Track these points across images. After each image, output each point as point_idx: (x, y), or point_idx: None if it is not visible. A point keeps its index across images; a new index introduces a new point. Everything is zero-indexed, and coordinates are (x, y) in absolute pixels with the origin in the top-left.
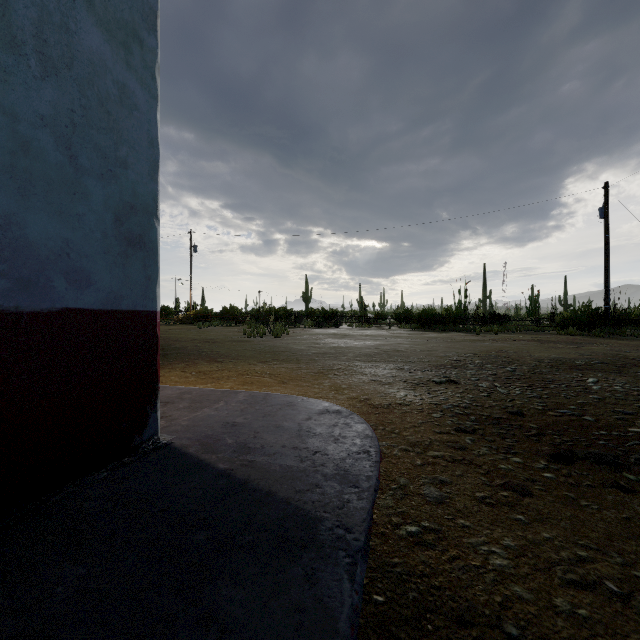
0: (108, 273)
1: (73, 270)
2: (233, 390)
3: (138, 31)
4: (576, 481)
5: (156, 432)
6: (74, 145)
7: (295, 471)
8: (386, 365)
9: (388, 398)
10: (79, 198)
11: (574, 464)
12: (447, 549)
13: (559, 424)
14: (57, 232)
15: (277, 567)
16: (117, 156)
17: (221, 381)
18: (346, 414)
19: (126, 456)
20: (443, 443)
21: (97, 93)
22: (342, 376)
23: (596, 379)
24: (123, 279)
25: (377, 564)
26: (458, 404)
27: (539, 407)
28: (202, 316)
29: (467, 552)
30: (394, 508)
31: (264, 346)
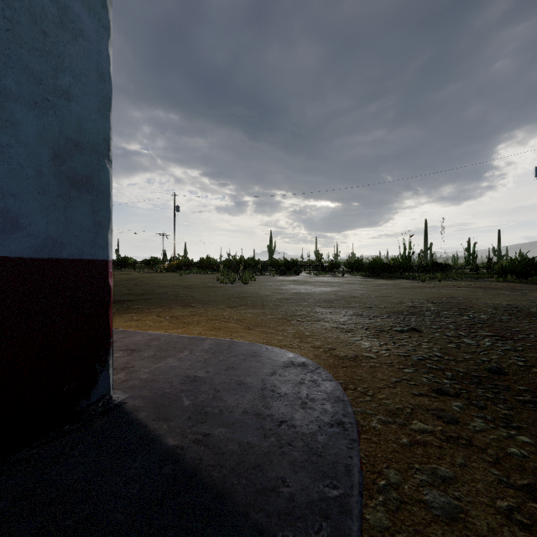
0: (44, 216)
1: None
2: (200, 337)
3: None
4: None
5: (108, 391)
6: None
7: (256, 453)
8: (345, 311)
9: (353, 348)
10: (2, 126)
11: None
12: None
13: None
14: None
15: None
16: (56, 84)
17: (191, 326)
18: (312, 368)
19: (69, 422)
20: (427, 411)
21: (28, 7)
22: (305, 322)
23: None
24: (64, 224)
25: None
26: (429, 357)
27: (520, 362)
28: (183, 265)
29: None
30: (391, 531)
31: (233, 292)
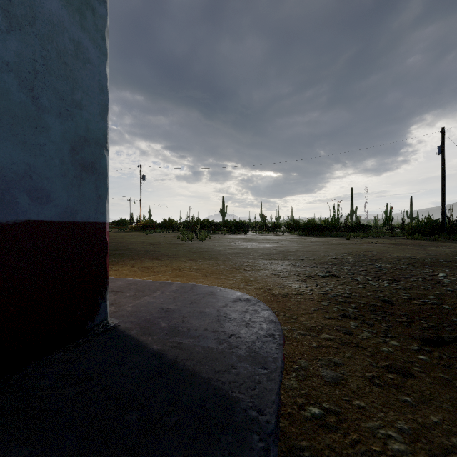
0: (65, 192)
1: (35, 189)
2: (168, 282)
3: (91, 1)
4: (447, 363)
5: (106, 317)
6: (36, 88)
7: (214, 352)
8: (282, 262)
9: (286, 289)
10: (40, 131)
11: (442, 347)
12: (348, 432)
13: (423, 311)
14: (21, 158)
15: (198, 451)
16: (73, 99)
17: (160, 274)
18: (254, 302)
19: (81, 337)
20: (333, 327)
21: (56, 47)
22: (250, 271)
23: (445, 274)
24: (78, 197)
25: (287, 447)
26: (341, 294)
27: (405, 297)
28: (149, 226)
29: (366, 436)
30: (298, 389)
31: (192, 247)
